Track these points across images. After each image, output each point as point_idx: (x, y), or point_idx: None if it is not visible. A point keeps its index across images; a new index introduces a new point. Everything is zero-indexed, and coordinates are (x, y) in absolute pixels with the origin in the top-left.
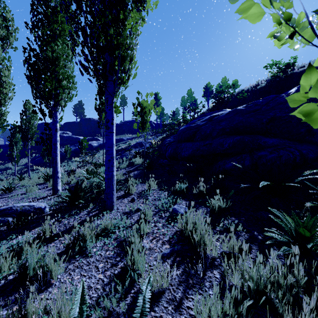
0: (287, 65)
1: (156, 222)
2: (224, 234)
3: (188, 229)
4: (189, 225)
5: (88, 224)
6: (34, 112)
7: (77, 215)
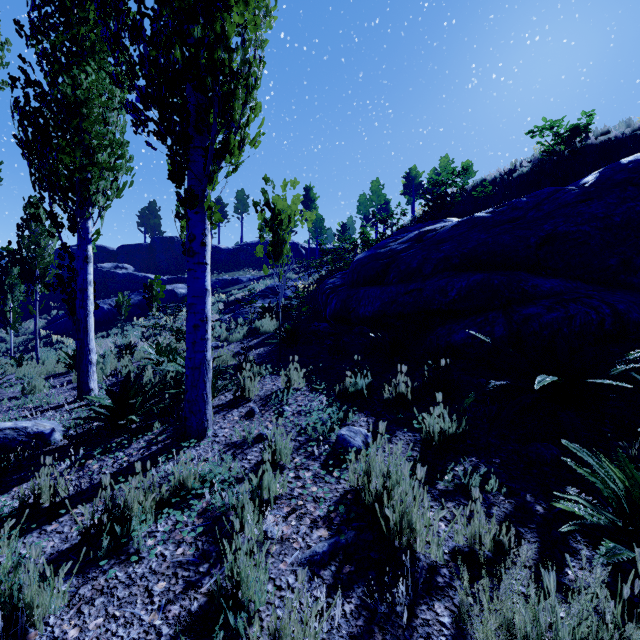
0: (574, 129)
1: (299, 468)
2: (460, 509)
3: (372, 491)
4: (374, 480)
5: (139, 477)
6: (35, 220)
7: (124, 450)
